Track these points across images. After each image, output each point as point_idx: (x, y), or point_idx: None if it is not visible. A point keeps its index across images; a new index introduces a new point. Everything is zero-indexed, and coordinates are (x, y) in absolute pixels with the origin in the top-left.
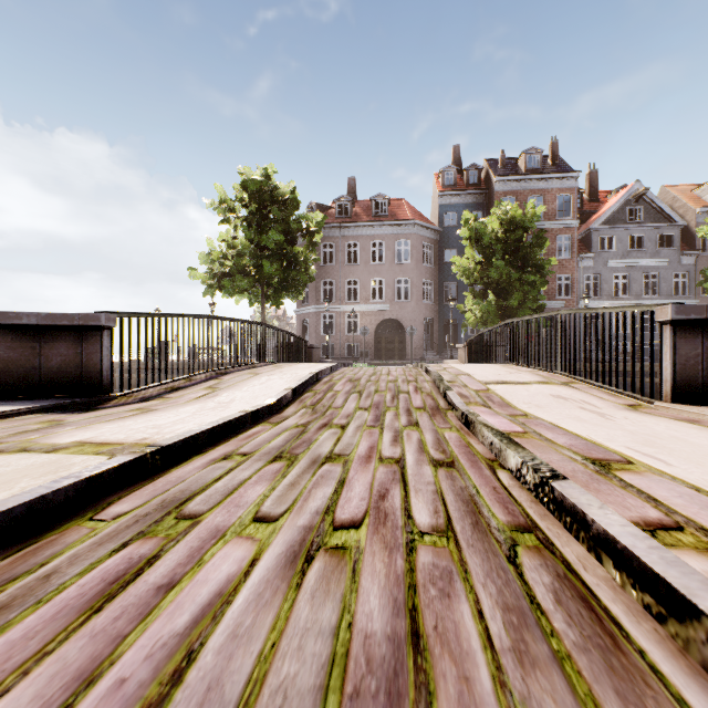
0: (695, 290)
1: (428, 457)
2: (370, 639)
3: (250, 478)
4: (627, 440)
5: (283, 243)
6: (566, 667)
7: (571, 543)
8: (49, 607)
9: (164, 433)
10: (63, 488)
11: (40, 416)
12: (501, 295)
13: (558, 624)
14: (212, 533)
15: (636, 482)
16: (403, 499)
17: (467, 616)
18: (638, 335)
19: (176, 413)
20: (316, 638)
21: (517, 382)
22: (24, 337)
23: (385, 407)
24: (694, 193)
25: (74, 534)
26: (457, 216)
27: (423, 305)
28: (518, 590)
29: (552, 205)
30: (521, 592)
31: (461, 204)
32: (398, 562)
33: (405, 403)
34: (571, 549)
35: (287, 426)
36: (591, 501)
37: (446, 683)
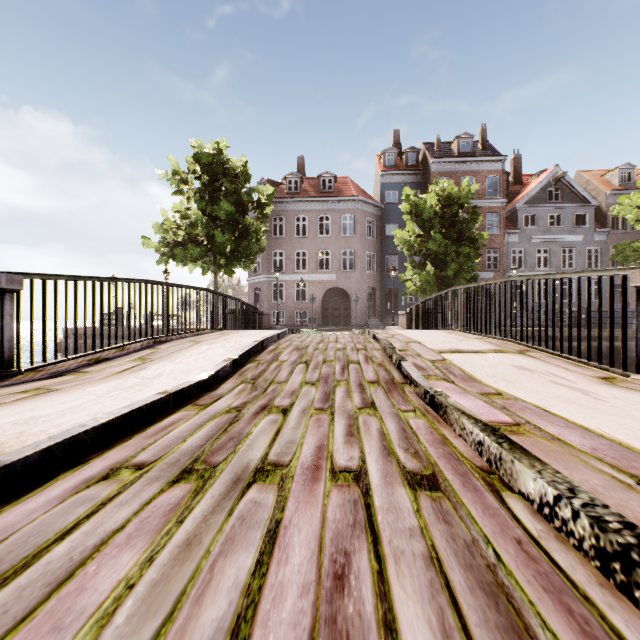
0: (606, 263)
1: (398, 466)
2: None
3: (123, 528)
4: None
5: (235, 215)
6: None
7: None
8: None
9: (30, 433)
10: None
11: None
12: (439, 266)
13: None
14: None
15: None
16: (377, 587)
17: None
18: (557, 303)
19: (78, 395)
20: None
21: (471, 350)
22: None
23: (335, 381)
24: (604, 177)
25: None
26: (397, 194)
27: (366, 275)
28: None
29: (482, 185)
30: None
31: (401, 183)
32: None
33: (356, 375)
34: None
35: (216, 410)
36: None
37: None
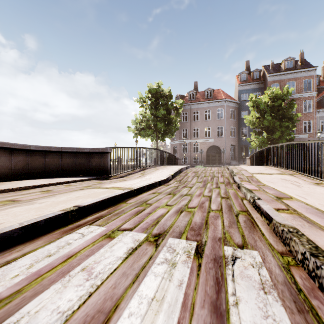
0: None
1: (220, 196)
2: (196, 222)
3: (162, 198)
4: (299, 193)
5: (165, 114)
6: (239, 228)
7: (256, 214)
8: (127, 214)
9: (134, 185)
10: (118, 195)
11: (94, 181)
12: (269, 133)
13: (242, 224)
14: (156, 207)
15: (286, 202)
16: (208, 204)
17: (219, 222)
18: None
19: (134, 181)
20: (184, 221)
21: (267, 173)
22: (85, 156)
23: (207, 182)
24: None
25: (123, 205)
26: (247, 95)
27: (230, 139)
28: (235, 220)
29: (300, 85)
30: (235, 220)
31: (250, 89)
32: (204, 214)
33: (216, 180)
34: (255, 215)
35: (171, 186)
36: (264, 203)
37: (211, 227)
